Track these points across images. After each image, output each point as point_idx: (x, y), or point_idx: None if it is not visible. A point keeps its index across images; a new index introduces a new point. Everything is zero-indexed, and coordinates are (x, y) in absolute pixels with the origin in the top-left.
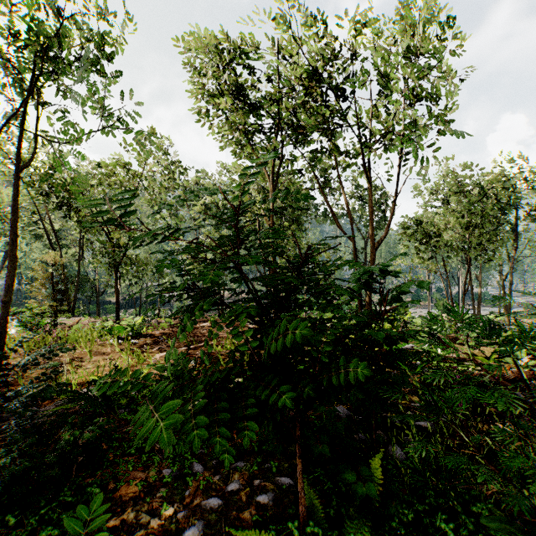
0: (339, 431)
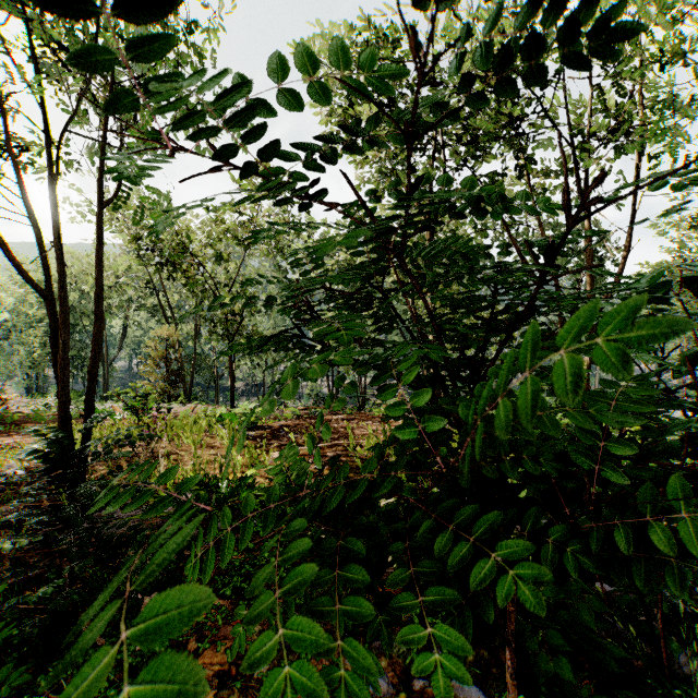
0: (590, 625)
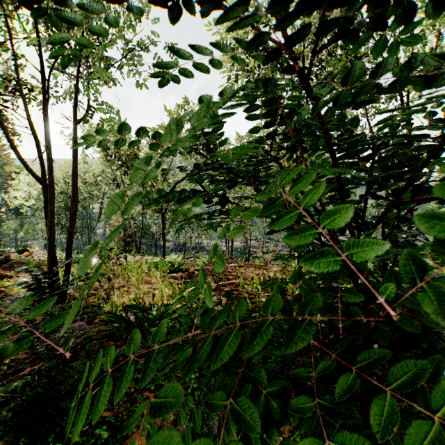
0: None
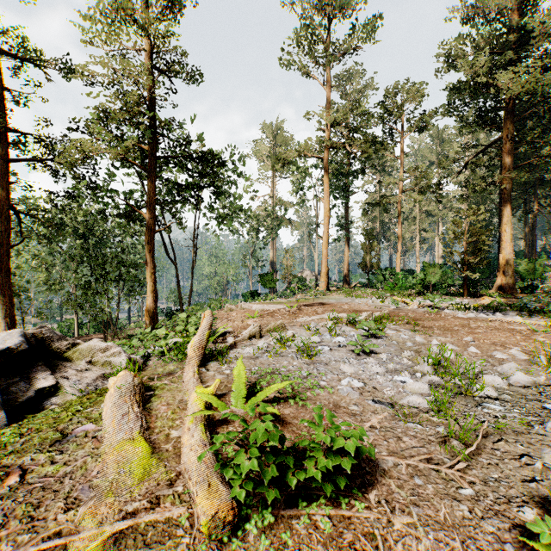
0: None
